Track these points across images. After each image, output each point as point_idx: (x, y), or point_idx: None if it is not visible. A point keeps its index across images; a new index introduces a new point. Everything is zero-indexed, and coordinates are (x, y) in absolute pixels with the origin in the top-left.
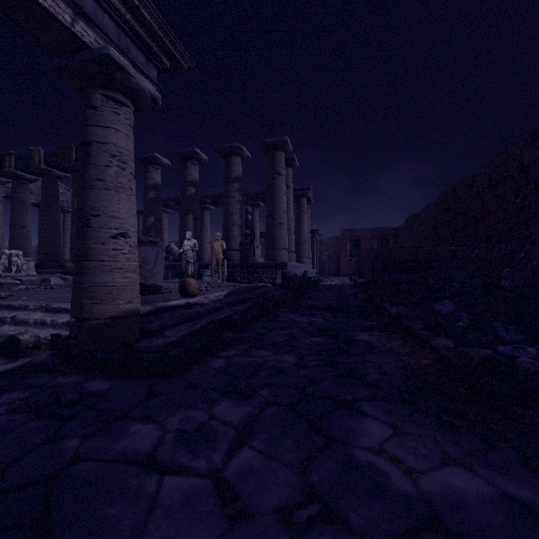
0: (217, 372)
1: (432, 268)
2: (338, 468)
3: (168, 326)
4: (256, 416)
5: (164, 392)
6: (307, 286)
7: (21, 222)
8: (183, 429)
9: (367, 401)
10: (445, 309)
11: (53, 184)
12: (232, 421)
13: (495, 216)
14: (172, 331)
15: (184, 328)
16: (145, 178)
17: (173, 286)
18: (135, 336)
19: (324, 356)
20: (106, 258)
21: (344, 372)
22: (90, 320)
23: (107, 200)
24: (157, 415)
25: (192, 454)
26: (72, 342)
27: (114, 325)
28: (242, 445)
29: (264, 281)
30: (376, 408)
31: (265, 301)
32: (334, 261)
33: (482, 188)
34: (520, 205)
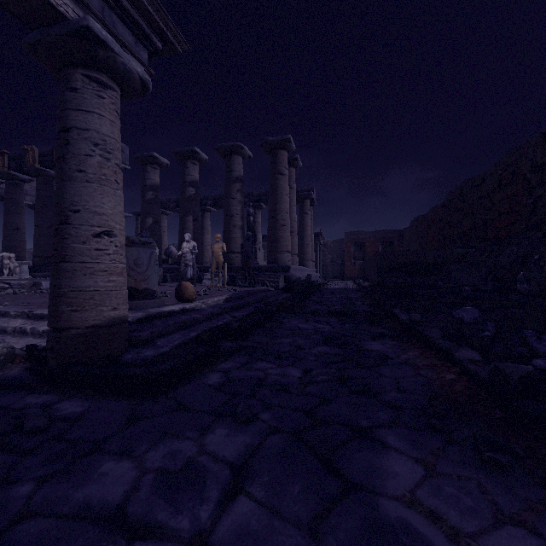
0: (212, 390)
1: (440, 271)
2: (361, 530)
3: (161, 334)
4: (256, 448)
5: (148, 415)
6: (311, 290)
7: (15, 224)
8: (165, 467)
9: (388, 428)
10: (467, 316)
11: (48, 185)
12: (227, 456)
13: (506, 217)
14: (164, 340)
15: (178, 337)
16: (143, 178)
17: (170, 290)
18: (121, 347)
19: (333, 369)
20: (87, 260)
21: (358, 390)
22: (69, 329)
23: (88, 193)
24: (136, 448)
25: (173, 507)
26: (49, 354)
27: (97, 335)
28: (238, 492)
29: (266, 285)
30: (400, 438)
31: (267, 307)
32: (338, 264)
33: (492, 188)
34: (532, 205)
